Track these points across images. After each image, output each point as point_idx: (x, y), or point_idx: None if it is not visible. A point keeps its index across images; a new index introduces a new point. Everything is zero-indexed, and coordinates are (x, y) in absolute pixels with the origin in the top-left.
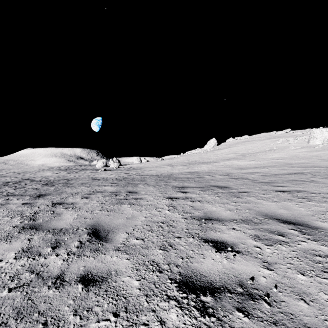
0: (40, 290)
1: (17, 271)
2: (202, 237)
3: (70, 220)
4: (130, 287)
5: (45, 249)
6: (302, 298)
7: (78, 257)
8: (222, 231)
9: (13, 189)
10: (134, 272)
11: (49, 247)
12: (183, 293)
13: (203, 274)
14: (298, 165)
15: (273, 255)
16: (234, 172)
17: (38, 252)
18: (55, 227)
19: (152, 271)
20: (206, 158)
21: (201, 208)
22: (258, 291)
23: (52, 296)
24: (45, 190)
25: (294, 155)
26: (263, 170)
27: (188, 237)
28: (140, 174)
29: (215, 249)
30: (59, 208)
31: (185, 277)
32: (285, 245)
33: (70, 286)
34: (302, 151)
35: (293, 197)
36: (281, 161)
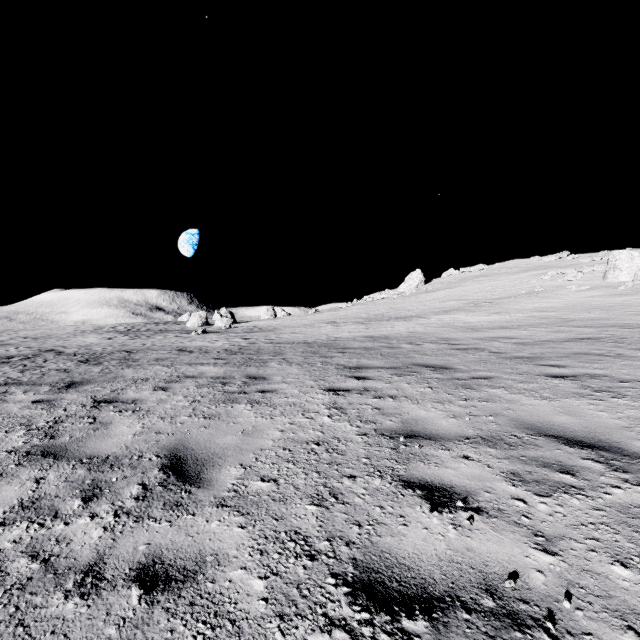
0: (46, 601)
1: (2, 555)
2: (400, 475)
3: (128, 438)
4: (246, 594)
5: (68, 503)
6: (629, 624)
7: (136, 522)
8: (441, 464)
9: (19, 372)
10: (254, 558)
11: (77, 499)
12: (363, 611)
13: (405, 565)
14: (585, 322)
15: (554, 518)
16: (459, 338)
17: (52, 509)
18: (94, 453)
19: (295, 555)
20: (403, 308)
21: (396, 411)
22: (529, 606)
23: (72, 618)
24: (83, 374)
25: (577, 303)
26: (516, 334)
27: (371, 475)
28: (273, 341)
29: (429, 503)
30: (106, 411)
31: (367, 570)
32: (577, 495)
33: (115, 591)
34: (593, 296)
35: (583, 389)
36: (552, 314)
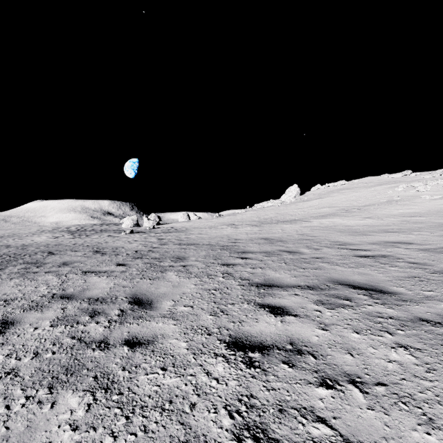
0: None
1: None
2: None
3: None
4: None
5: None
6: None
7: None
8: None
9: None
10: None
11: None
12: None
13: None
14: None
15: None
16: (353, 242)
17: None
18: None
19: None
20: (286, 213)
21: None
22: None
23: None
24: None
25: (438, 209)
26: (408, 238)
27: None
28: (182, 241)
29: None
30: None
31: None
32: None
33: None
34: None
35: None
36: (423, 219)
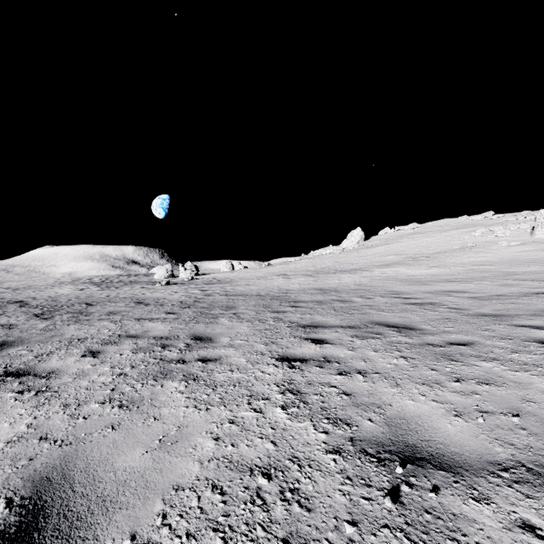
0: None
1: None
2: None
3: None
4: None
5: None
6: None
7: None
8: None
9: None
10: None
11: None
12: None
13: None
14: (530, 276)
15: None
16: (409, 291)
17: None
18: None
19: None
20: (346, 262)
21: (374, 401)
22: None
23: None
24: (23, 331)
25: (512, 257)
26: (465, 287)
27: None
28: (228, 293)
29: None
30: (4, 391)
31: None
32: None
33: None
34: (525, 251)
35: None
36: (492, 268)
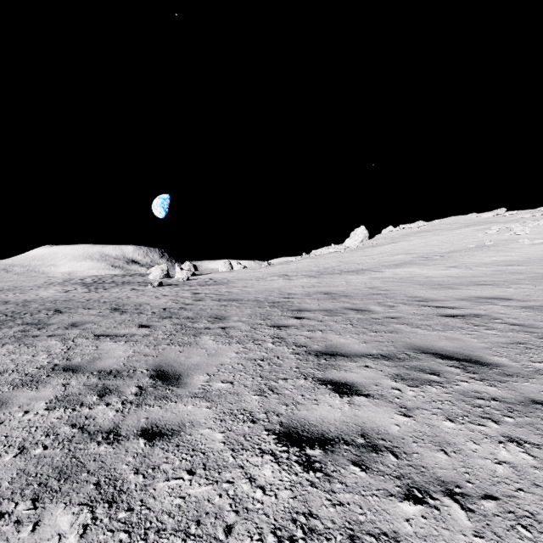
0: None
1: None
2: None
3: None
4: None
5: None
6: None
7: None
8: None
9: None
10: None
11: None
12: None
13: None
14: None
15: None
16: (436, 297)
17: None
18: None
19: None
20: (352, 262)
21: None
22: None
23: None
24: None
25: (541, 256)
26: (505, 292)
27: None
28: (222, 297)
29: None
30: None
31: None
32: None
33: None
34: None
35: None
36: (523, 268)
